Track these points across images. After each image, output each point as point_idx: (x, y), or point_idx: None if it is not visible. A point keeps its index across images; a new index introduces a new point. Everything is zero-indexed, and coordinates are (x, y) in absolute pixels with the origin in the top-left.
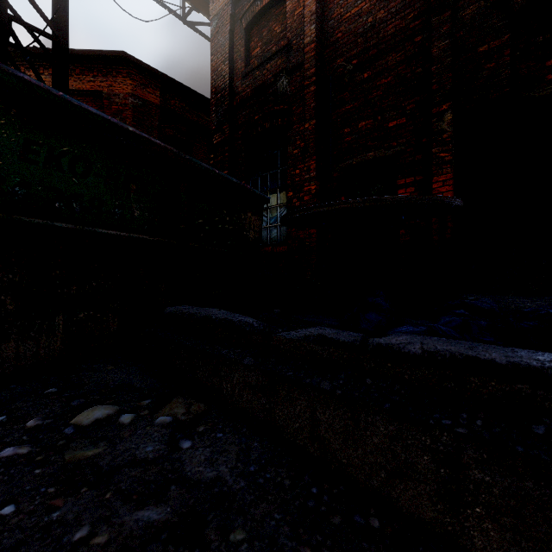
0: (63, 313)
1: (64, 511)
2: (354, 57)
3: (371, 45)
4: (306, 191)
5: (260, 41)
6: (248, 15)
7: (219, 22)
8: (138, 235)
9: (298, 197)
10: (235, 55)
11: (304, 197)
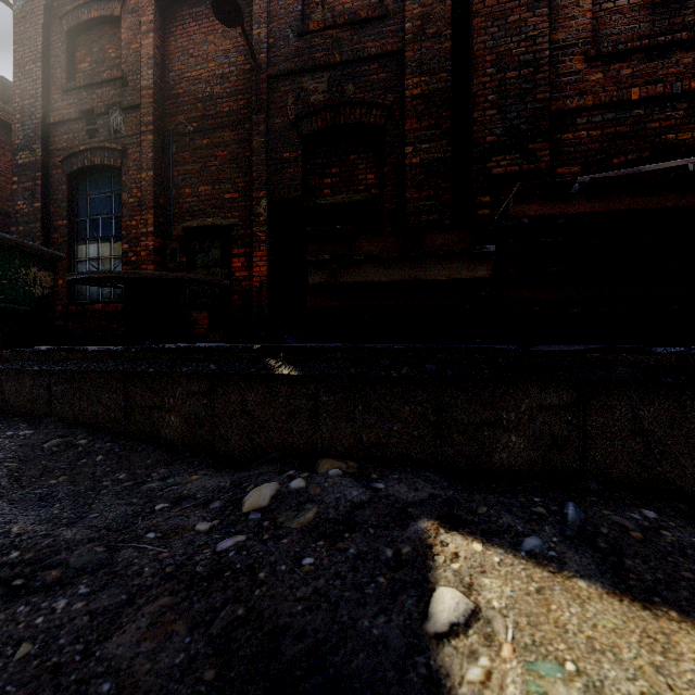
0: None
1: None
2: (194, 119)
3: (210, 114)
4: (143, 246)
5: (90, 57)
6: (72, 19)
7: (27, 6)
8: None
9: (135, 252)
10: (53, 59)
11: (141, 253)
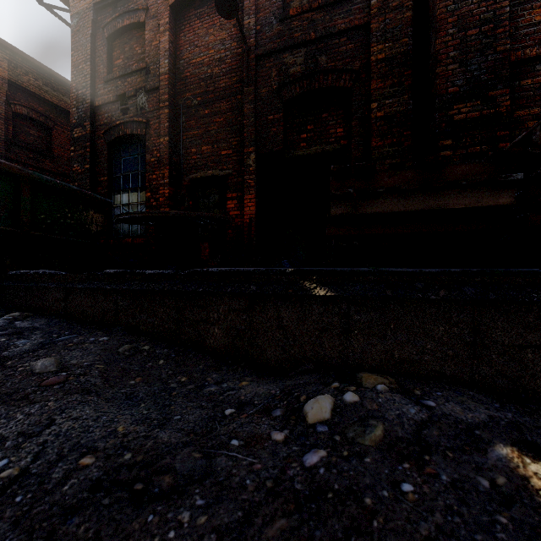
0: None
1: None
2: (198, 95)
3: (210, 90)
4: (161, 193)
5: (123, 54)
6: (110, 28)
7: (80, 22)
8: None
9: (155, 198)
10: (98, 59)
11: (159, 199)
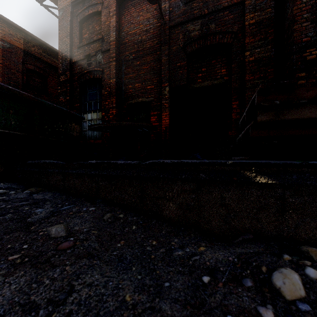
0: None
1: None
2: (133, 53)
3: (140, 49)
4: (111, 113)
5: (88, 31)
6: (81, 16)
7: (64, 13)
8: (14, 132)
9: (107, 116)
10: (74, 34)
11: (110, 116)
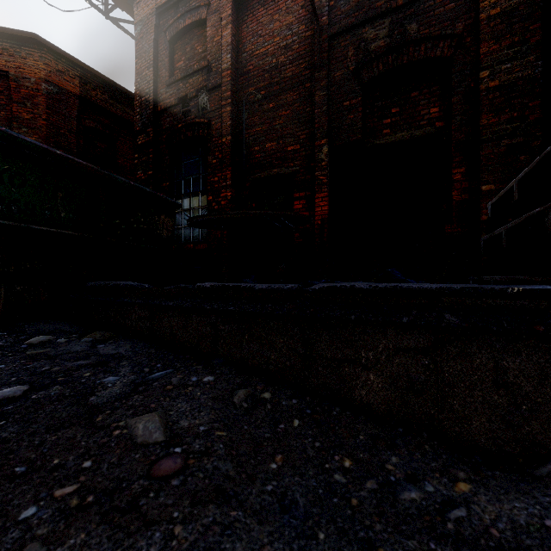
0: (4, 286)
1: (34, 365)
2: (262, 88)
3: (275, 81)
4: (223, 196)
5: (184, 56)
6: (172, 30)
7: (143, 29)
8: (64, 231)
9: (217, 202)
10: (160, 63)
11: (221, 202)
